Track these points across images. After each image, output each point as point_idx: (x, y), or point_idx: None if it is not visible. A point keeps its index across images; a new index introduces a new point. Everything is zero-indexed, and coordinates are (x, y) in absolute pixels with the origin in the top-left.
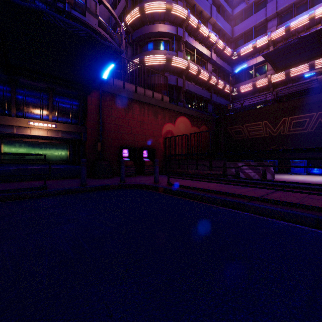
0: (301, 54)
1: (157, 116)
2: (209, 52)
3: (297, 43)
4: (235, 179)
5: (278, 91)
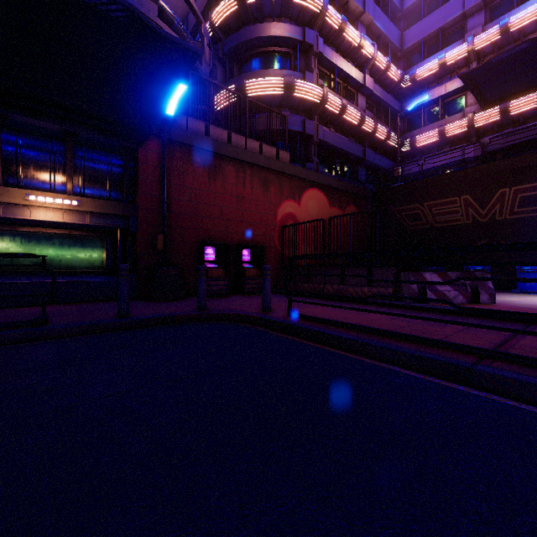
0: (532, 72)
1: (268, 187)
2: (361, 74)
3: (527, 51)
4: (420, 304)
5: (490, 141)
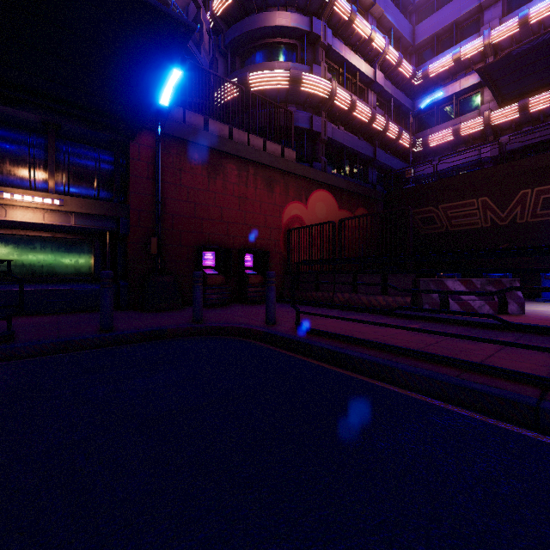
0: None
1: (273, 188)
2: (371, 70)
3: (549, 42)
4: (443, 315)
5: (510, 139)
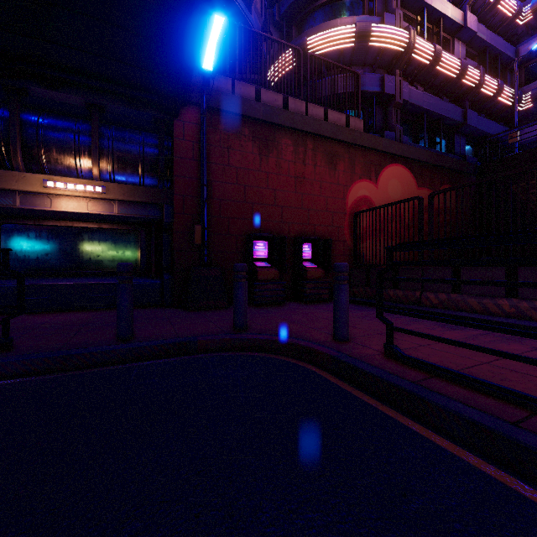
0: None
1: (336, 164)
2: (459, 13)
3: None
4: None
5: None
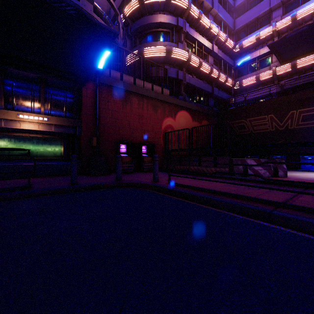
0: (310, 43)
1: (157, 110)
2: (210, 44)
3: (306, 31)
4: (244, 177)
5: (285, 83)
